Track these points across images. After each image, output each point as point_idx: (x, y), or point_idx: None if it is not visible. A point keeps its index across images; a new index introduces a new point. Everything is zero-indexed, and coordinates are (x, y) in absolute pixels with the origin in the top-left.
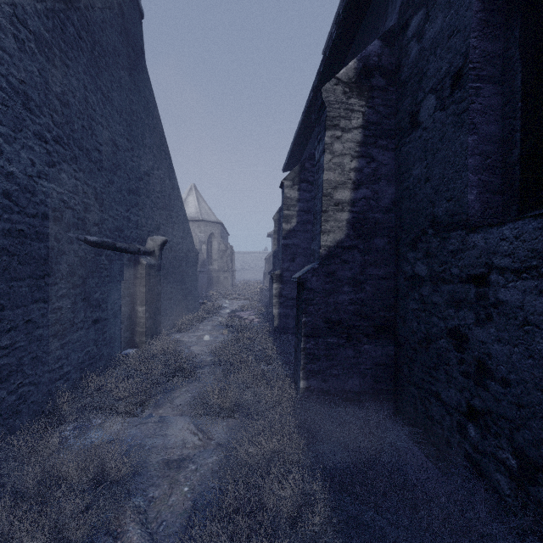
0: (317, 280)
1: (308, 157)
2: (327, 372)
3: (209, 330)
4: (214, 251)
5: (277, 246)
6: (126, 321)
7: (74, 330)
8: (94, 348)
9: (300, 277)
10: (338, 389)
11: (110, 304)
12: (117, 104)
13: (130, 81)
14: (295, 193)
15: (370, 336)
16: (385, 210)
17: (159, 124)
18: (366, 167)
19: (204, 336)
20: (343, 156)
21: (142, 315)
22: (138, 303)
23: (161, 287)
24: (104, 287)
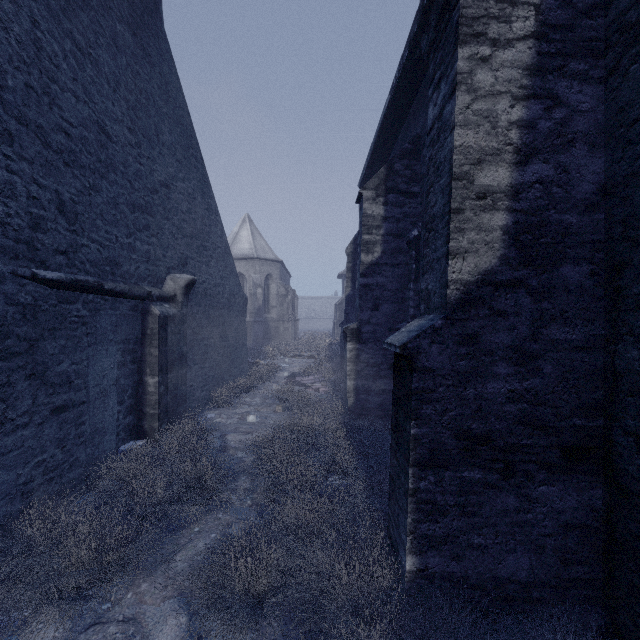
0: (441, 351)
1: (399, 154)
2: (461, 539)
3: (258, 405)
4: (272, 296)
5: (350, 288)
6: (129, 399)
7: (6, 431)
8: (57, 452)
9: (406, 344)
10: (484, 574)
11: (94, 377)
12: (108, 71)
13: (134, 44)
14: (380, 209)
15: (552, 467)
16: (584, 207)
17: (185, 117)
18: (544, 118)
19: (247, 416)
20: (494, 97)
21: (154, 389)
22: (148, 372)
23: (189, 346)
24: (81, 352)
